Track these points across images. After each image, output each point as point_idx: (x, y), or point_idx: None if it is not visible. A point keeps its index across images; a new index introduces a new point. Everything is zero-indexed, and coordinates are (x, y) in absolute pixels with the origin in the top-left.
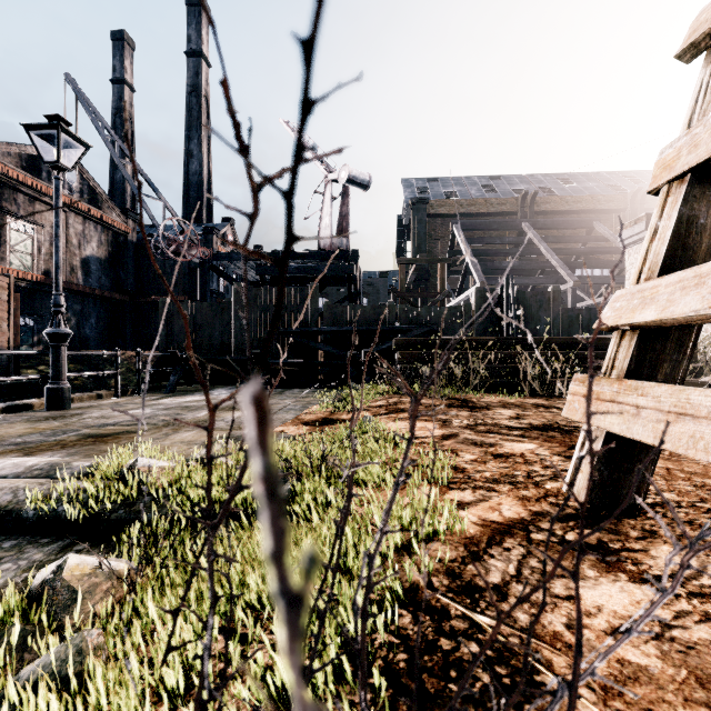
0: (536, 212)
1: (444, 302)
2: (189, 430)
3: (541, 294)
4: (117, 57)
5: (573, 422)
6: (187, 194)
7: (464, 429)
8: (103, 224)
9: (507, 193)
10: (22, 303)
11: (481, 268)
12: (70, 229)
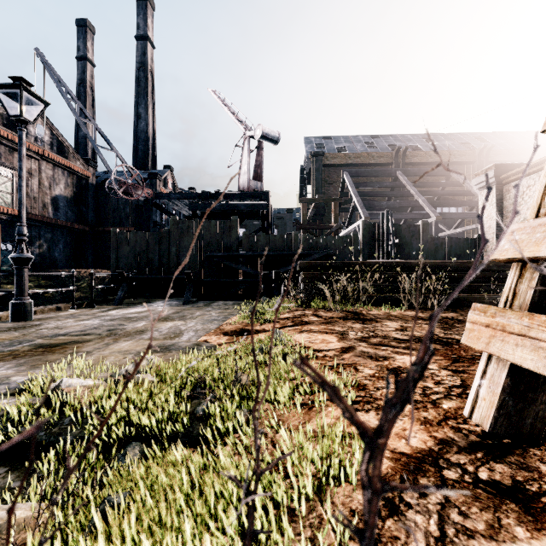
0: (406, 163)
1: (337, 232)
2: (127, 340)
3: (413, 227)
4: (81, 39)
5: (449, 334)
6: (136, 148)
7: (360, 341)
8: (69, 170)
9: (384, 149)
10: (3, 232)
11: (365, 206)
12: (42, 174)
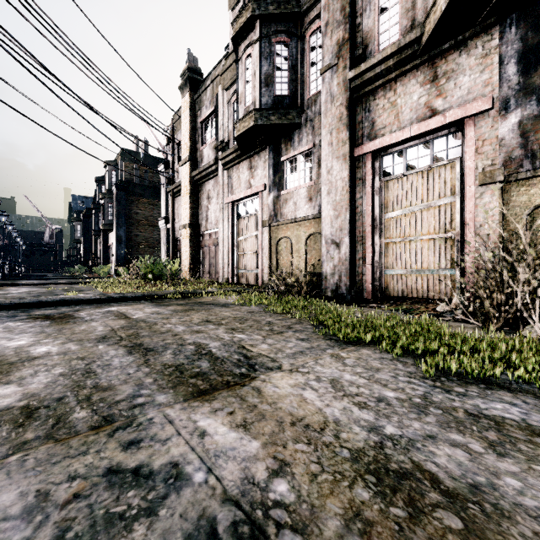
0: None
1: None
2: None
3: None
4: None
5: None
6: None
7: None
8: None
9: None
10: None
11: None
12: None
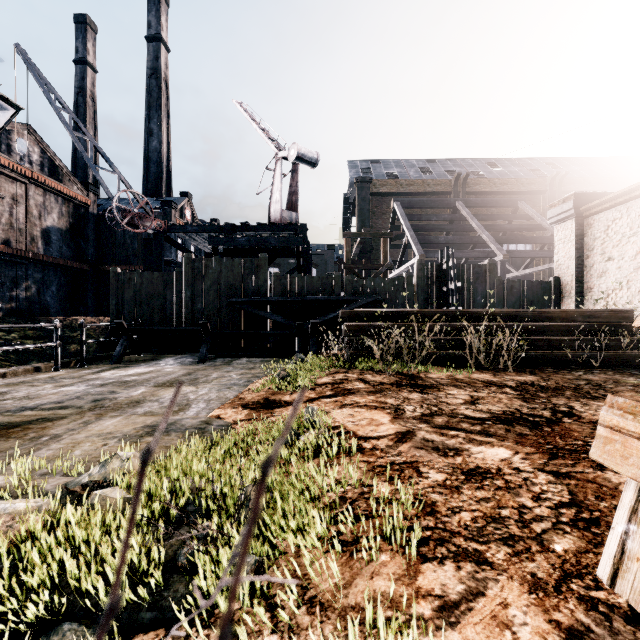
0: (467, 193)
1: (387, 273)
2: (115, 416)
3: (478, 267)
4: (79, 39)
5: (535, 409)
6: (147, 170)
7: (420, 422)
8: (64, 197)
9: (441, 175)
10: None
11: (420, 242)
12: (30, 200)
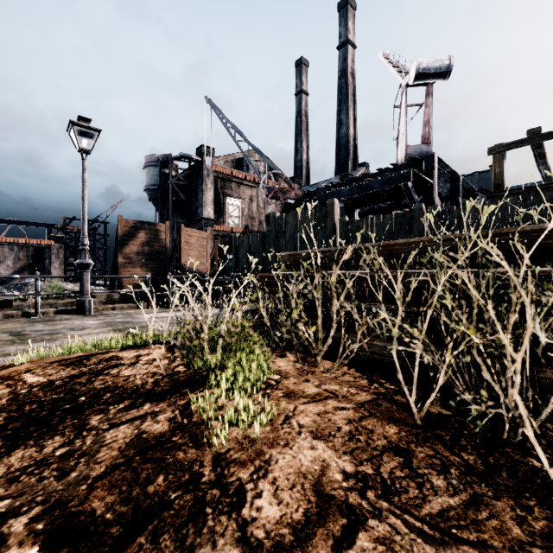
0: None
1: None
2: None
3: None
4: (298, 77)
5: None
6: (338, 155)
7: None
8: None
9: None
10: None
11: None
12: (259, 198)
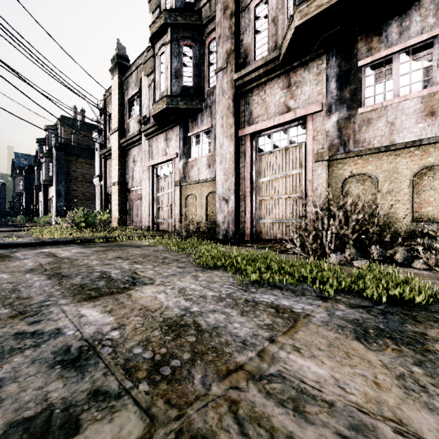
0: None
1: None
2: None
3: None
4: None
5: None
6: None
7: None
8: None
9: None
10: None
11: None
12: None
